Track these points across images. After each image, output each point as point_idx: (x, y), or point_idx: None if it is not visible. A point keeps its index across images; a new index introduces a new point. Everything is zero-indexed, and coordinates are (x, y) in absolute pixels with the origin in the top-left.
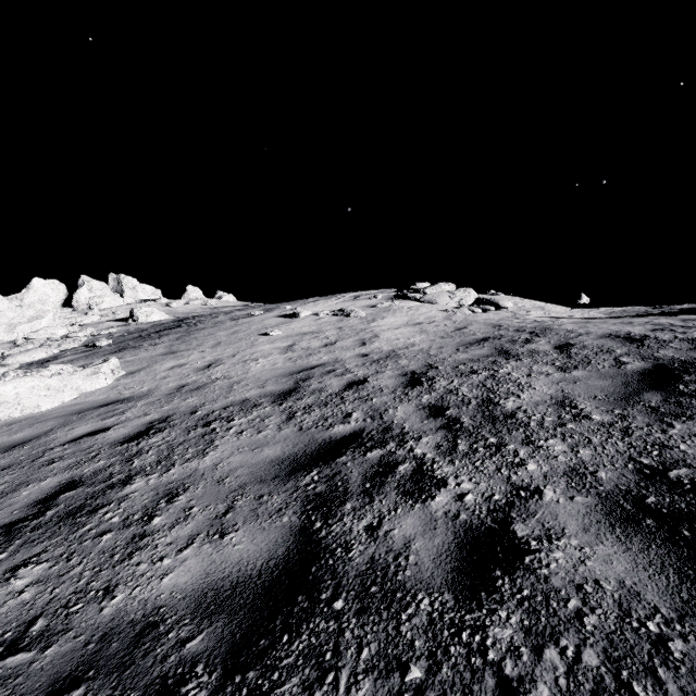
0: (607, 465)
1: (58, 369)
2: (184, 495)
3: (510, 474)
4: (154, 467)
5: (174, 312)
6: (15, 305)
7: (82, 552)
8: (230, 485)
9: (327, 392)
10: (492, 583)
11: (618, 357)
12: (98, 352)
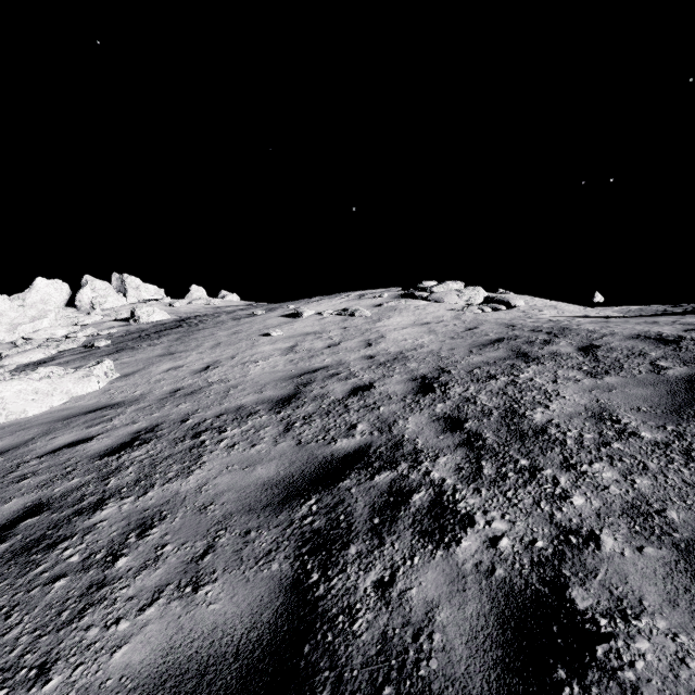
0: (676, 502)
1: (47, 371)
2: (158, 527)
3: (553, 510)
4: (132, 487)
5: (176, 312)
6: (17, 304)
7: (25, 606)
8: (213, 515)
9: (330, 398)
10: (555, 692)
11: (654, 361)
12: (95, 353)
